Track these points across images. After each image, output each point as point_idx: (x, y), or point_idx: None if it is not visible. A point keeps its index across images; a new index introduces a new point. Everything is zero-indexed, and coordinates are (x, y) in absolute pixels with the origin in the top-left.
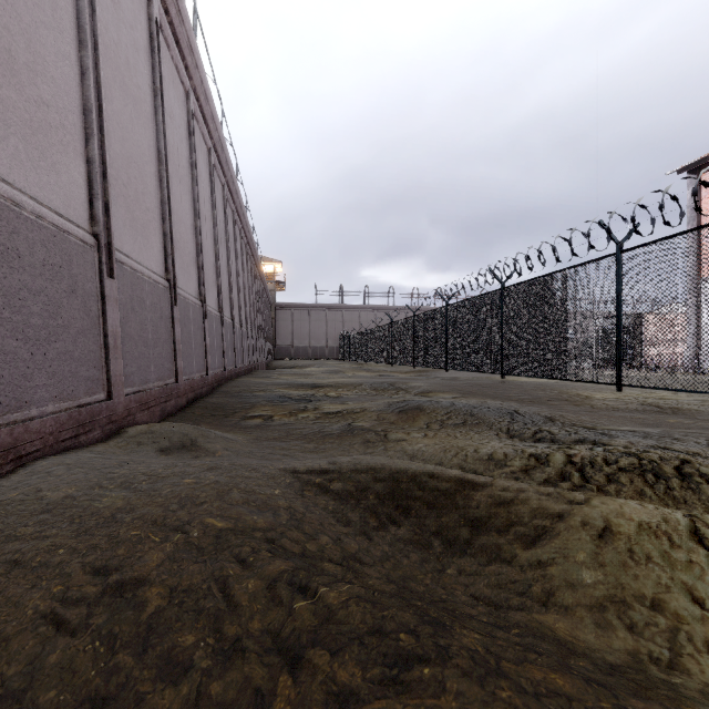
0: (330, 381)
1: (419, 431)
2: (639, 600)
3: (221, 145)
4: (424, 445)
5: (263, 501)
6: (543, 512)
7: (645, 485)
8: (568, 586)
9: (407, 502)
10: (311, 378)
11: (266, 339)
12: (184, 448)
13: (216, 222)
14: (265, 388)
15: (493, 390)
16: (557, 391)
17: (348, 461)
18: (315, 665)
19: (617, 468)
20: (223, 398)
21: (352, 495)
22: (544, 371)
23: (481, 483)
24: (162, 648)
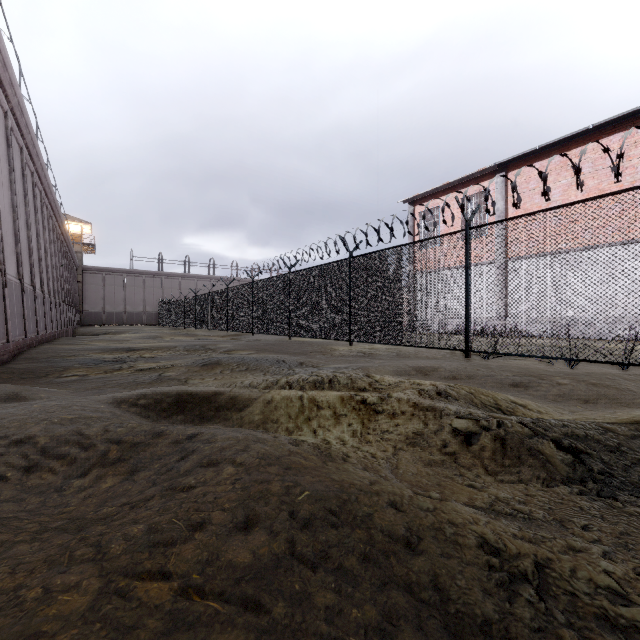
0: (146, 345)
1: (212, 376)
2: (272, 421)
3: (20, 109)
4: (212, 383)
5: (94, 409)
6: (249, 398)
7: (314, 388)
8: (249, 422)
9: (185, 404)
10: (127, 343)
11: (71, 304)
12: (10, 398)
13: (15, 187)
14: (76, 353)
15: (280, 348)
16: (321, 347)
17: (151, 389)
18: (127, 439)
19: (306, 382)
20: (29, 364)
21: (152, 404)
22: (314, 333)
23: (226, 390)
24: (53, 451)
